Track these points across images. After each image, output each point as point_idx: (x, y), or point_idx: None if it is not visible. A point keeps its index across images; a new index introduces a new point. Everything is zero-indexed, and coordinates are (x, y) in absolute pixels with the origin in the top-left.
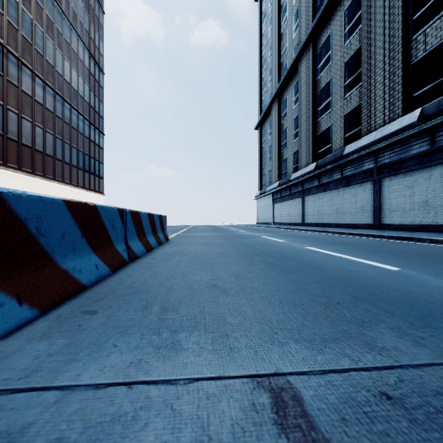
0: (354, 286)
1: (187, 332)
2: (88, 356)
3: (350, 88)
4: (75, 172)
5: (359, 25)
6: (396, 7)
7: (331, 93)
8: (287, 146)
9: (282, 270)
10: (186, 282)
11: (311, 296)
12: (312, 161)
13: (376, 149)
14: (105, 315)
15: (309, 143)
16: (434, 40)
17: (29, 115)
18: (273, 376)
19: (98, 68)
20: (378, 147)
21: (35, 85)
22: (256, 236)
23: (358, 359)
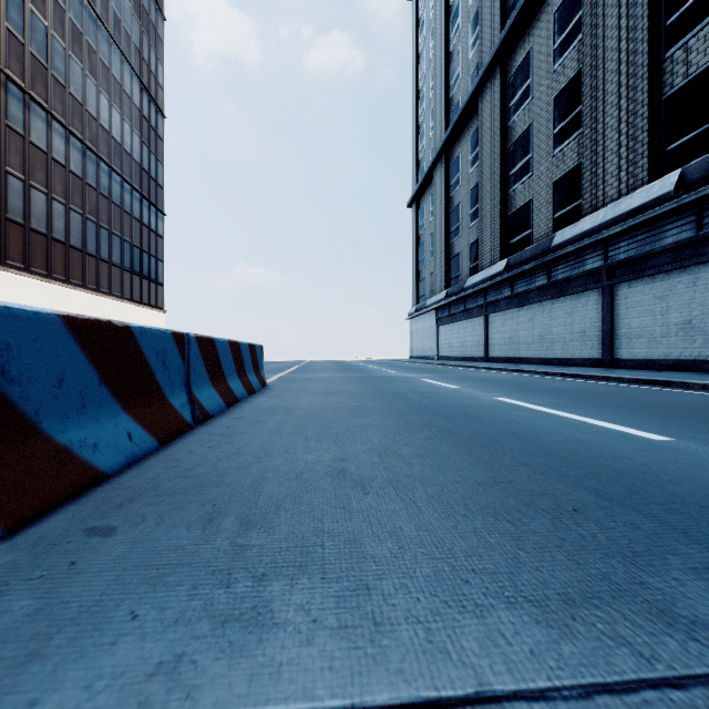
0: (597, 472)
1: (286, 580)
2: (70, 644)
3: (563, 138)
4: (117, 275)
5: (578, 36)
6: (638, 6)
7: (532, 147)
8: (460, 233)
9: (462, 440)
10: (291, 464)
11: (522, 494)
12: (501, 257)
13: (605, 237)
14: (129, 537)
15: (495, 228)
16: (701, 58)
17: (42, 182)
18: (474, 706)
19: (155, 107)
20: (609, 233)
21: (52, 134)
22: (411, 379)
23: (650, 653)
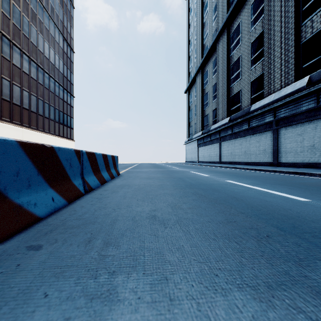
0: (276, 217)
1: (125, 274)
2: (10, 312)
3: (255, 62)
4: (52, 124)
5: (262, 15)
6: (290, 1)
7: (241, 66)
8: (208, 105)
9: (211, 201)
10: (130, 212)
11: (241, 228)
12: (227, 116)
13: (275, 107)
14: (48, 251)
15: (224, 103)
16: (319, 25)
17: (18, 82)
18: None
19: (70, 48)
20: (276, 105)
21: (23, 60)
22: (186, 171)
23: (316, 317)
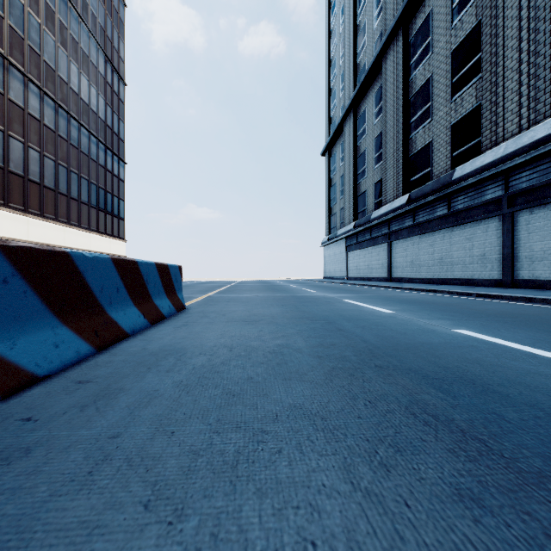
0: None
1: None
2: None
3: (461, 85)
4: (85, 211)
5: None
6: None
7: (432, 96)
8: (366, 174)
9: None
10: None
11: None
12: (403, 192)
13: (508, 168)
14: None
15: (398, 168)
16: None
17: (20, 133)
18: None
19: (117, 76)
20: (512, 164)
21: (29, 93)
22: (333, 299)
23: None
